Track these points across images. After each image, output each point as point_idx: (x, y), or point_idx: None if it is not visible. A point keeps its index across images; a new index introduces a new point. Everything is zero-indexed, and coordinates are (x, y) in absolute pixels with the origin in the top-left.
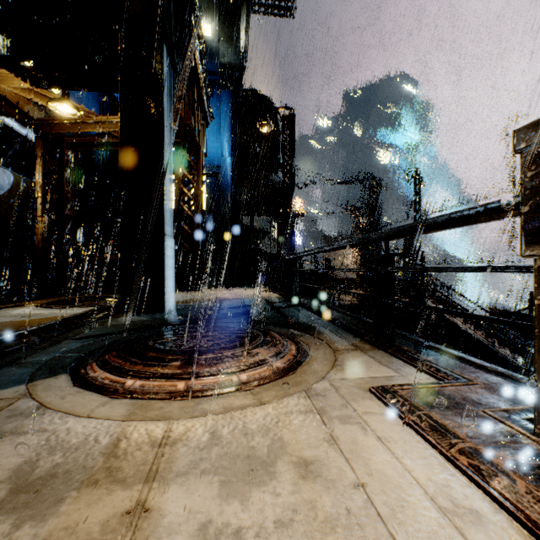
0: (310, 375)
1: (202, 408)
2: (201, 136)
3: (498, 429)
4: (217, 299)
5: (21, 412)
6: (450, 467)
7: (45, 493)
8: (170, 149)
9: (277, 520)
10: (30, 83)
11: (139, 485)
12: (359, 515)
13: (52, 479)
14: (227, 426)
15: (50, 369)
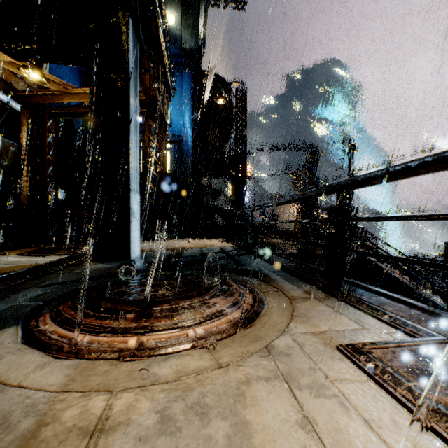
0: (270, 328)
1: (152, 373)
2: (165, 107)
3: None
4: (178, 248)
5: None
6: None
7: None
8: (136, 114)
9: None
10: (12, 56)
11: None
12: None
13: None
14: (179, 401)
15: (1, 320)
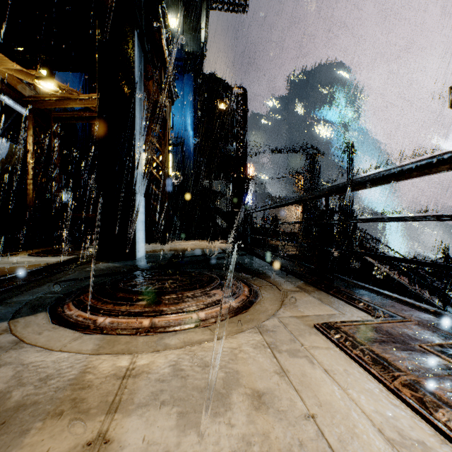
0: (261, 313)
1: (164, 343)
2: (167, 111)
3: (435, 363)
4: (181, 249)
5: (0, 346)
6: (394, 398)
7: (11, 424)
8: (141, 121)
9: (232, 451)
10: (22, 64)
11: (102, 416)
12: (310, 447)
13: (20, 410)
14: (186, 359)
15: (31, 307)
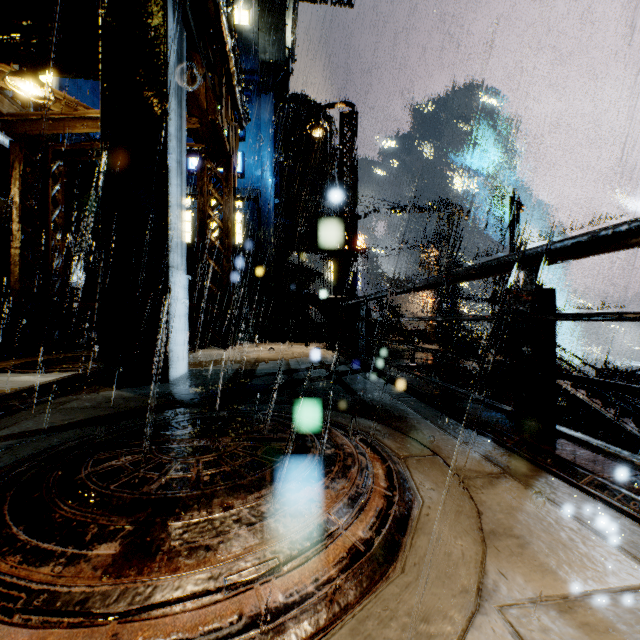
0: (444, 582)
1: None
2: (232, 142)
3: None
4: (251, 361)
5: None
6: None
7: None
8: (181, 143)
9: None
10: None
11: None
12: None
13: None
14: None
15: None
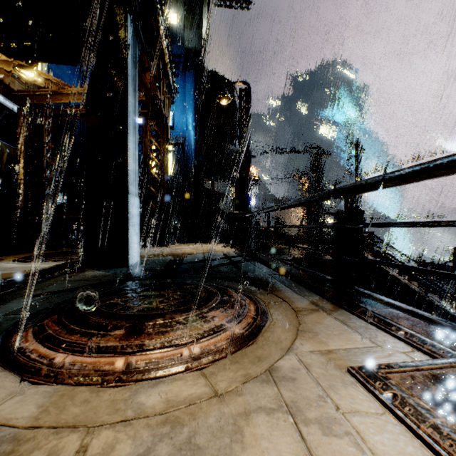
0: (274, 346)
1: (138, 403)
2: (166, 108)
3: None
4: (179, 254)
5: None
6: None
7: None
8: (135, 114)
9: None
10: (7, 54)
11: None
12: None
13: None
14: (165, 440)
15: None
